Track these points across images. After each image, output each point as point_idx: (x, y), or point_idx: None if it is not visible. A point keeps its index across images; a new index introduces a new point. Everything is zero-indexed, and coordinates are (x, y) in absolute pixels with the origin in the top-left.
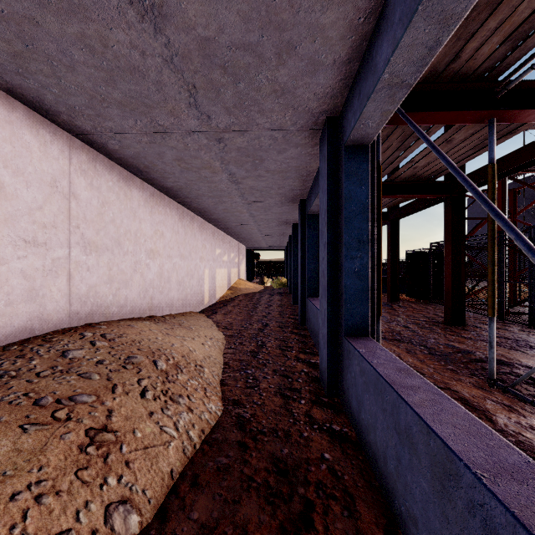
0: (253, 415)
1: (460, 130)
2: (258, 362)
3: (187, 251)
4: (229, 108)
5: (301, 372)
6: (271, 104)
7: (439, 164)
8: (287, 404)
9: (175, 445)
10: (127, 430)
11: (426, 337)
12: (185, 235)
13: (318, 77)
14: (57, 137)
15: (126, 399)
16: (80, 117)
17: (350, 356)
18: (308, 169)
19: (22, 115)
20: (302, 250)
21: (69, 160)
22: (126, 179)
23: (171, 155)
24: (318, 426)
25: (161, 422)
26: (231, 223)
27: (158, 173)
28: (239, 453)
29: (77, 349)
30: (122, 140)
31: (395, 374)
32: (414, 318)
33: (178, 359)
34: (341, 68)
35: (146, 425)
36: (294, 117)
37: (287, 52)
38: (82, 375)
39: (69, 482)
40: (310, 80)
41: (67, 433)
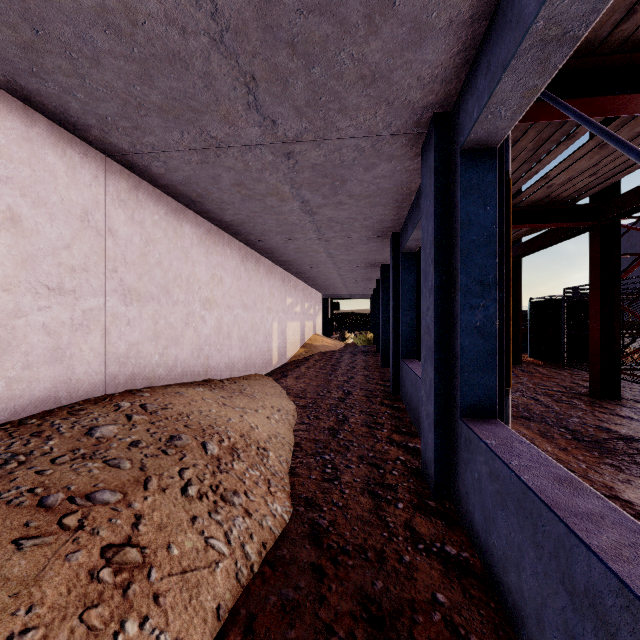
0: (332, 522)
1: (622, 128)
2: (339, 444)
3: (251, 300)
4: (300, 107)
5: (396, 460)
6: (356, 99)
7: (584, 180)
8: (379, 508)
9: (224, 566)
10: (159, 546)
11: (566, 414)
12: (248, 281)
13: (425, 50)
14: (89, 159)
15: (162, 498)
16: (115, 131)
17: (471, 448)
18: (405, 191)
19: (45, 131)
20: (394, 298)
21: (105, 187)
22: (176, 212)
23: (229, 178)
24: (425, 546)
25: (207, 532)
26: (305, 266)
27: (214, 203)
28: (313, 583)
29: (107, 426)
30: (167, 160)
31: (554, 487)
32: (544, 388)
33: (235, 439)
34: (460, 32)
35: (186, 536)
36: (388, 116)
37: (381, 12)
38: (108, 462)
39: (69, 630)
40: (413, 56)
41: (75, 551)
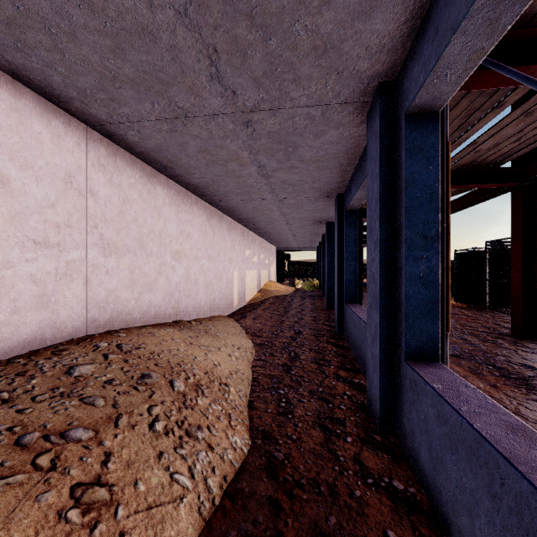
0: (287, 455)
1: None
2: (291, 379)
3: (215, 252)
4: (258, 78)
5: (343, 395)
6: (309, 69)
7: (509, 145)
8: (330, 441)
9: (188, 501)
10: (127, 483)
11: (492, 353)
12: (213, 235)
13: (374, 20)
14: (72, 128)
15: (131, 435)
16: (93, 103)
17: (417, 390)
18: (349, 156)
19: (32, 103)
20: (339, 250)
21: (86, 153)
22: (150, 175)
23: (195, 145)
24: (374, 481)
25: (173, 467)
26: (261, 223)
27: (183, 168)
28: (270, 518)
29: (86, 365)
30: (141, 129)
31: (508, 437)
32: (470, 328)
33: (200, 376)
34: (408, 1)
35: (153, 472)
36: (337, 85)
37: None
38: (84, 400)
39: None
40: (363, 26)
41: (45, 491)
